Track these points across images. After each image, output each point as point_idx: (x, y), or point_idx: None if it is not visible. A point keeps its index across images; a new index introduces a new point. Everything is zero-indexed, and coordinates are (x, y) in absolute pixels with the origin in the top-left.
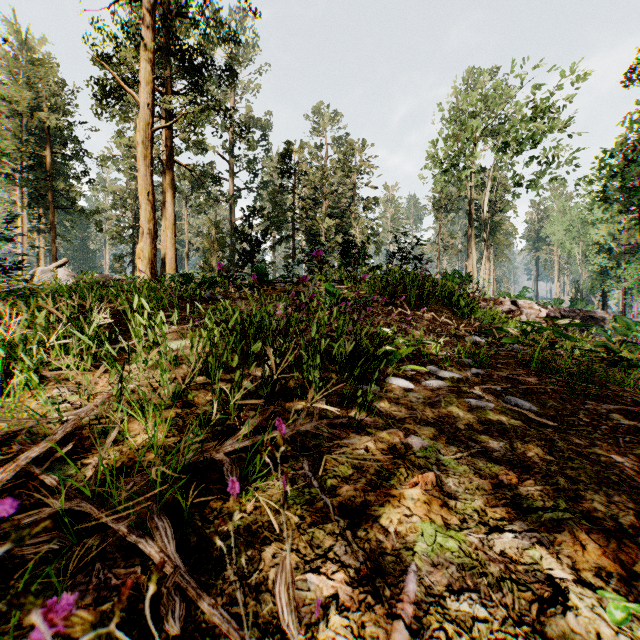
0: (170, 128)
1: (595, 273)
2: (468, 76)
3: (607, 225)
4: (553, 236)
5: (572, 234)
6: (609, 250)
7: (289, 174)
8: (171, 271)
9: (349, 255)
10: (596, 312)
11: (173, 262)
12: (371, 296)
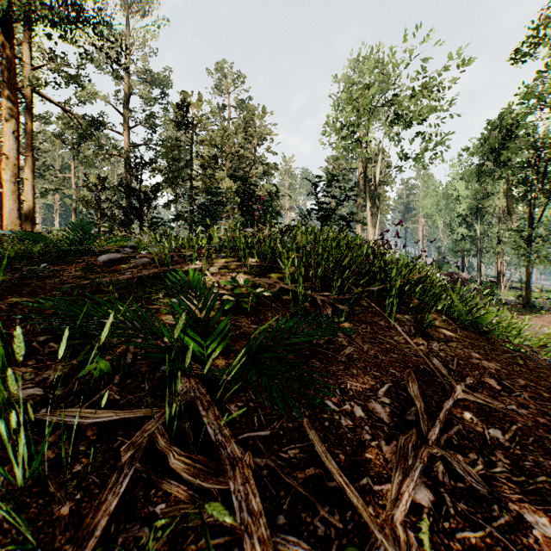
0: (8, 33)
1: (457, 241)
2: (358, 60)
3: (468, 200)
4: (424, 208)
5: (439, 207)
6: (467, 222)
7: (186, 127)
8: (12, 227)
9: (250, 211)
10: (461, 274)
11: (15, 215)
12: (304, 297)
